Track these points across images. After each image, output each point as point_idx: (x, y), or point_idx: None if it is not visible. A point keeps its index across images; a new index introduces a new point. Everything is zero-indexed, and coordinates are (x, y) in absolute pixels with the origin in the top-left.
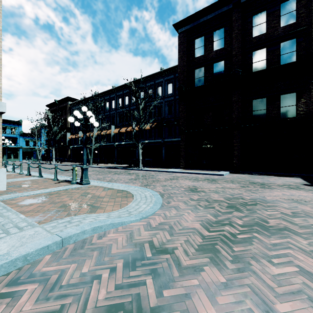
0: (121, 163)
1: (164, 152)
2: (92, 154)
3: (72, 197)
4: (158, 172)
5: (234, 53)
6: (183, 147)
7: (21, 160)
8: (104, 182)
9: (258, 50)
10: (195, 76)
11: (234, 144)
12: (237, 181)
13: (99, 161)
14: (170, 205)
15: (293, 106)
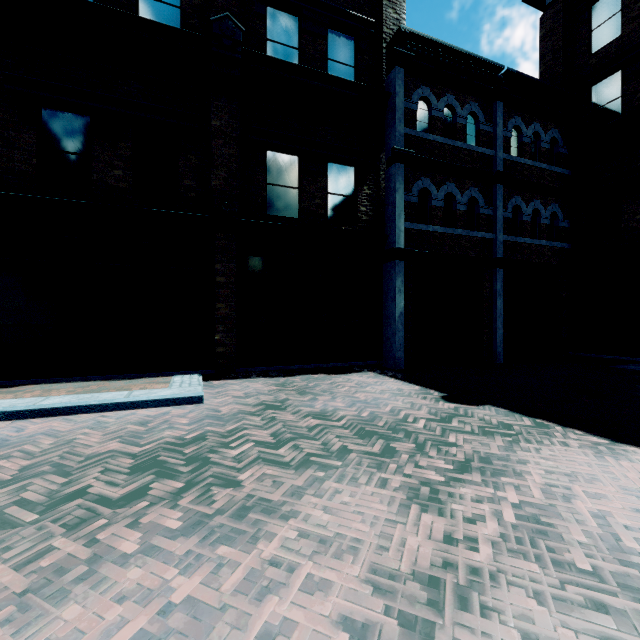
0: None
1: None
2: None
3: None
4: None
5: None
6: None
7: None
8: None
9: (282, 10)
10: None
11: (216, 276)
12: (308, 438)
13: None
14: None
15: (350, 199)
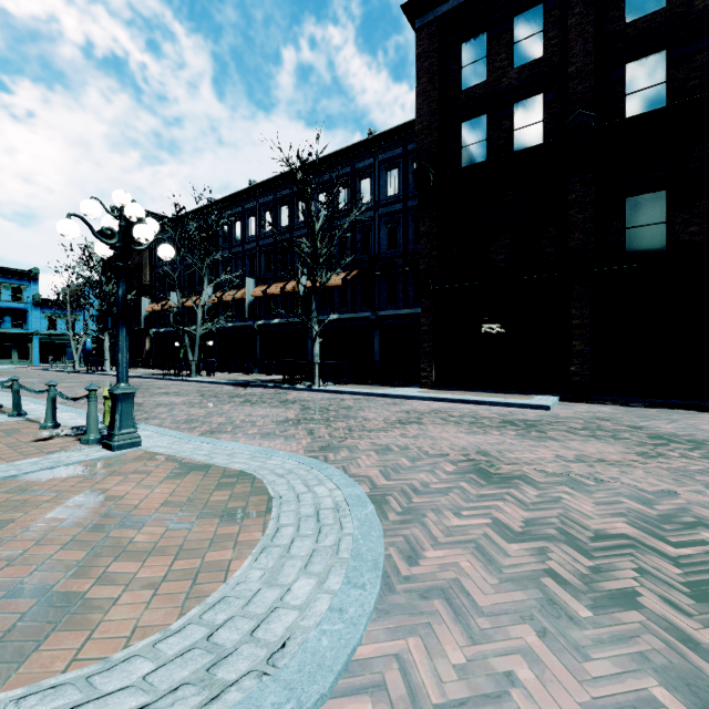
0: (269, 372)
1: (378, 343)
2: (196, 348)
3: (8, 527)
4: (362, 397)
5: (573, 69)
6: (428, 330)
7: (37, 364)
8: (191, 438)
9: (644, 57)
10: (461, 139)
11: (572, 320)
12: (606, 431)
13: (218, 367)
14: (421, 573)
15: None
